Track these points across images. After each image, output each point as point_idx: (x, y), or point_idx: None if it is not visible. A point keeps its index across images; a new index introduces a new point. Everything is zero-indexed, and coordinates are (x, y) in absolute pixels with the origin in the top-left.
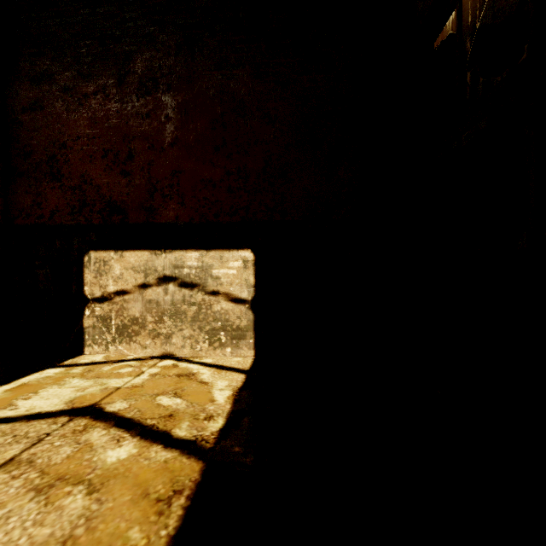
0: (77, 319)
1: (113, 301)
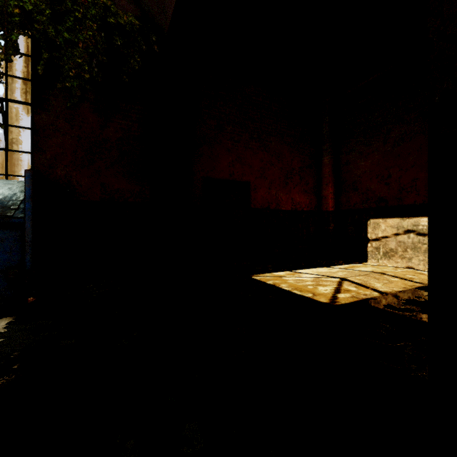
0: (364, 247)
1: (381, 241)
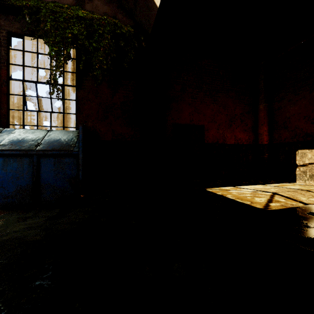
0: (293, 171)
1: (307, 166)
